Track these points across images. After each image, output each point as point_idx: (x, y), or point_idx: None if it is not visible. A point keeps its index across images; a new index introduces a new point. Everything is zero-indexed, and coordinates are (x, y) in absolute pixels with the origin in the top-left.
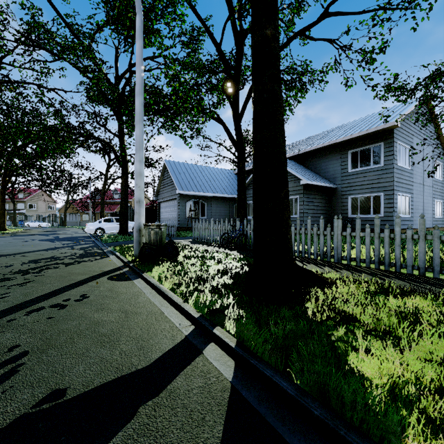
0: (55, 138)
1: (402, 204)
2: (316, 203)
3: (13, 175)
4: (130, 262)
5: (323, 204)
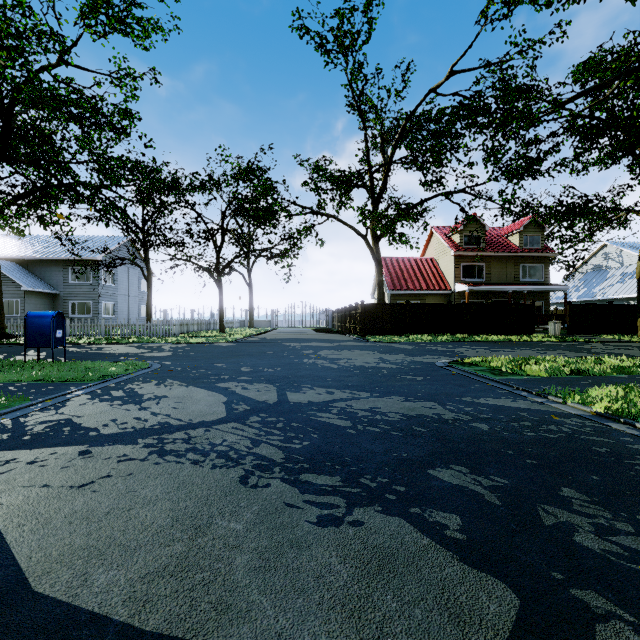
0: None
1: (107, 309)
2: (39, 305)
3: None
4: None
5: (47, 306)
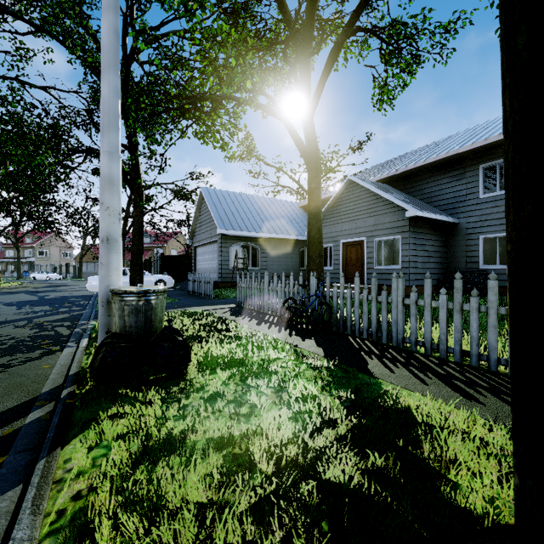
0: (25, 147)
1: None
2: (427, 247)
3: (2, 211)
4: (73, 379)
5: (437, 248)
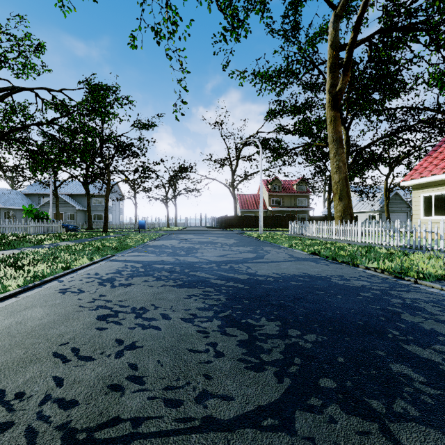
0: None
1: (109, 217)
2: (81, 216)
3: None
4: None
5: (83, 216)
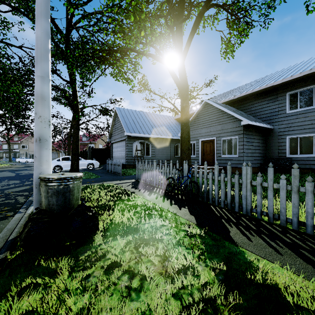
0: (4, 81)
1: None
2: (254, 143)
3: None
4: (9, 245)
5: (260, 144)
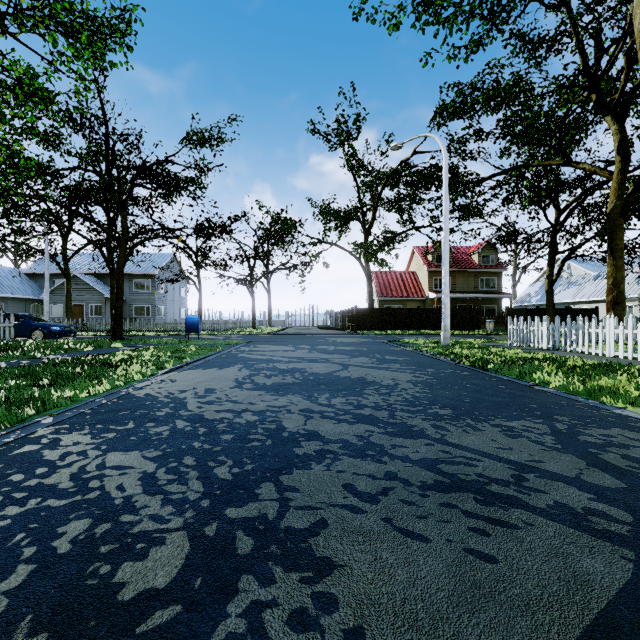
0: None
1: (160, 311)
2: None
3: None
4: None
5: None
